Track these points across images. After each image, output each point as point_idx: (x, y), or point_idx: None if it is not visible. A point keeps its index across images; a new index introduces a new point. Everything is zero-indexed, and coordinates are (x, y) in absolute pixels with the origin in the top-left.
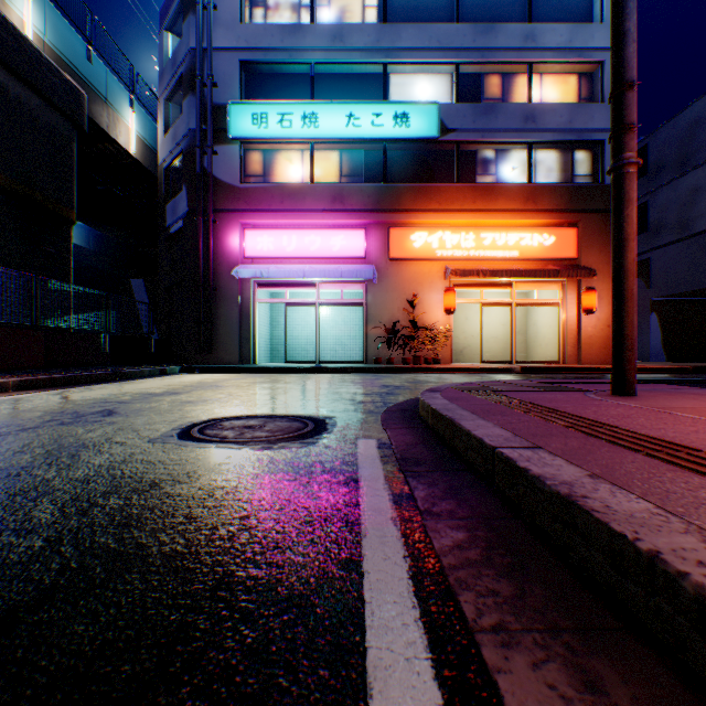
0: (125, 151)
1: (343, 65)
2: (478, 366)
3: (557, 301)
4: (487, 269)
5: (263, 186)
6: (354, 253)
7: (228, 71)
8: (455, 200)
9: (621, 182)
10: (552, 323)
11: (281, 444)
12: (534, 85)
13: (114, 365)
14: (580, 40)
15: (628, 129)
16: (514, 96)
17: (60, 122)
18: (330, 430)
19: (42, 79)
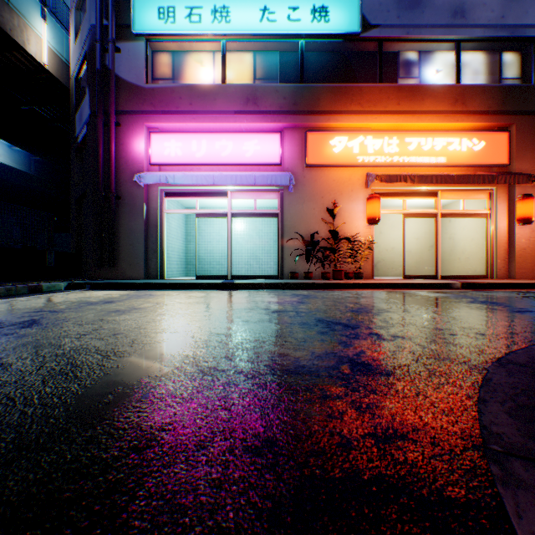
0: (36, 62)
1: None
2: (411, 282)
3: (485, 211)
4: (415, 174)
5: (170, 87)
6: (269, 159)
7: None
8: (377, 101)
9: None
10: (475, 236)
11: None
12: None
13: None
14: None
15: None
16: None
17: None
18: None
19: None
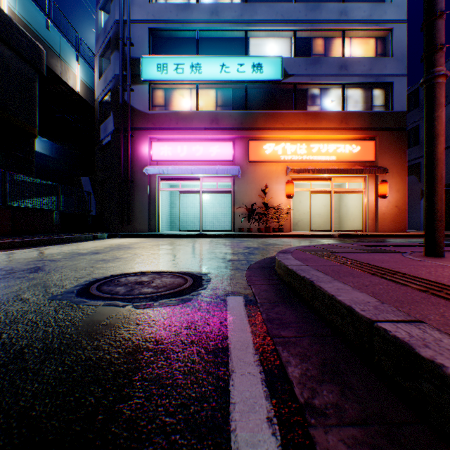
0: (73, 90)
1: (218, 31)
2: (309, 233)
3: (361, 190)
4: (314, 168)
5: (164, 113)
6: (225, 157)
7: (141, 35)
8: (293, 122)
9: (433, 90)
10: (357, 205)
11: (161, 301)
12: (346, 45)
13: (62, 233)
14: (377, 14)
15: (438, 49)
16: (332, 53)
17: (26, 68)
18: (205, 286)
19: (13, 38)
